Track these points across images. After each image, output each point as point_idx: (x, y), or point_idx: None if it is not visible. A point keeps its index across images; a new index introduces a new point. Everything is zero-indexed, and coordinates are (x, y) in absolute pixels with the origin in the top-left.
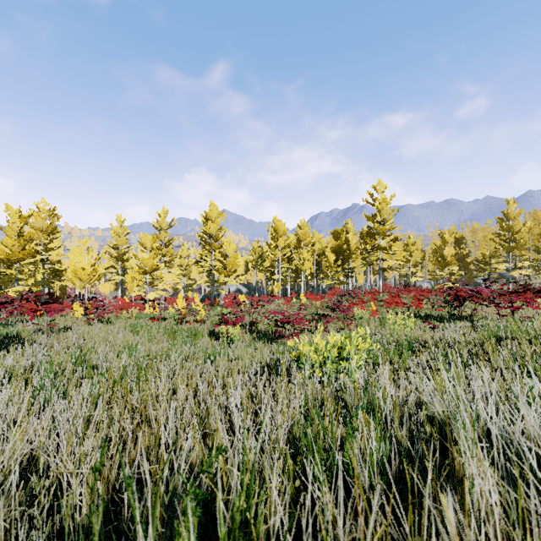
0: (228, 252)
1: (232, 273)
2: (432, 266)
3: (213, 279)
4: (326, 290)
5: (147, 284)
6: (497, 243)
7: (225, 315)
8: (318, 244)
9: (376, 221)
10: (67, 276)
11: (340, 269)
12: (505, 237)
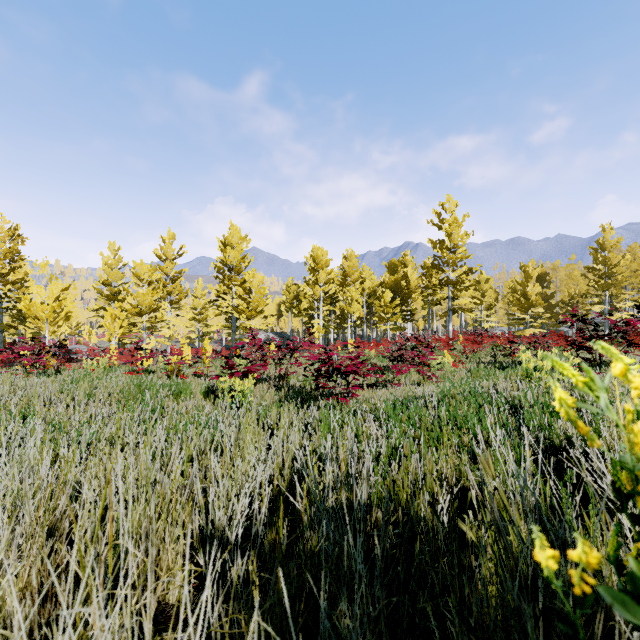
0: (252, 285)
1: (258, 314)
2: (512, 308)
3: (234, 323)
4: (378, 340)
5: (143, 329)
6: (590, 280)
7: (230, 361)
8: (368, 281)
9: (444, 249)
10: (29, 318)
11: (398, 310)
12: (599, 272)
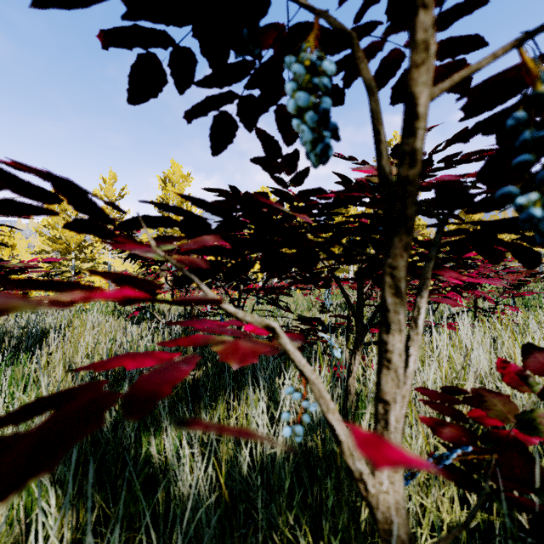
0: None
1: None
2: None
3: None
4: None
5: (72, 267)
6: None
7: None
8: None
9: None
10: None
11: None
12: None
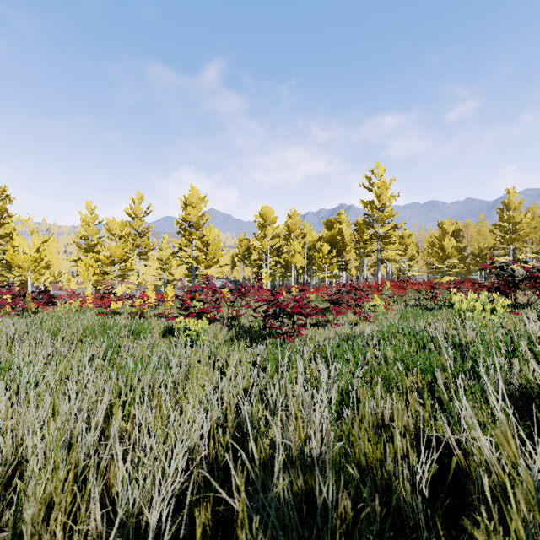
0: (209, 239)
1: (215, 264)
2: (431, 259)
3: (194, 272)
4: (317, 286)
5: (115, 276)
6: (497, 235)
7: (186, 303)
8: (309, 236)
9: (374, 208)
10: (15, 267)
11: (335, 260)
12: (504, 228)
